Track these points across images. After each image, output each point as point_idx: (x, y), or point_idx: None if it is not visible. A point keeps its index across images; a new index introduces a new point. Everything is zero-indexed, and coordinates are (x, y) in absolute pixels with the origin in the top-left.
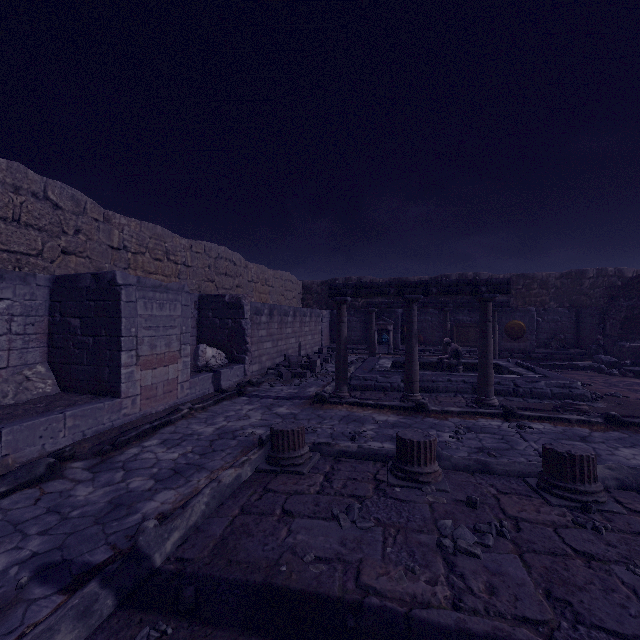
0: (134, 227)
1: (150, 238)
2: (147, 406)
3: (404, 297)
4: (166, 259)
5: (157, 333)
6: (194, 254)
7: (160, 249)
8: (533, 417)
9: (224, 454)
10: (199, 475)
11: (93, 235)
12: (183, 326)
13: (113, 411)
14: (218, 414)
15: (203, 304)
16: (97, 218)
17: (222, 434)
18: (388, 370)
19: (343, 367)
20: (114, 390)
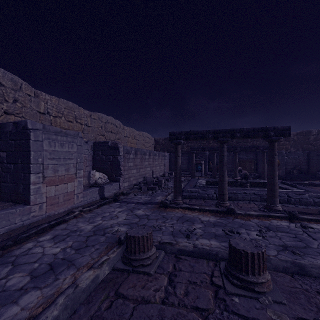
0: (54, 101)
1: (65, 108)
2: (51, 209)
3: (218, 139)
4: (75, 121)
5: (59, 162)
6: (92, 119)
7: (71, 115)
8: (310, 219)
9: (93, 249)
10: (67, 272)
11: (26, 104)
12: (78, 158)
13: (24, 214)
14: (98, 215)
15: (96, 147)
16: (29, 94)
17: (96, 231)
18: (205, 186)
19: (178, 184)
20: (26, 200)
